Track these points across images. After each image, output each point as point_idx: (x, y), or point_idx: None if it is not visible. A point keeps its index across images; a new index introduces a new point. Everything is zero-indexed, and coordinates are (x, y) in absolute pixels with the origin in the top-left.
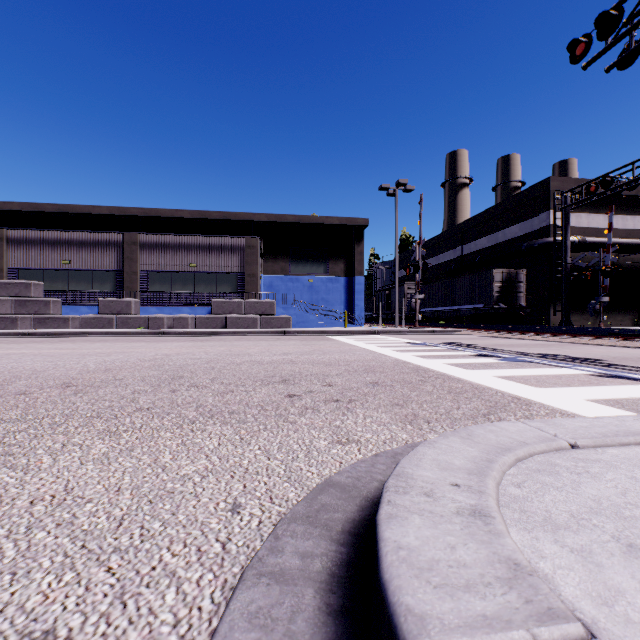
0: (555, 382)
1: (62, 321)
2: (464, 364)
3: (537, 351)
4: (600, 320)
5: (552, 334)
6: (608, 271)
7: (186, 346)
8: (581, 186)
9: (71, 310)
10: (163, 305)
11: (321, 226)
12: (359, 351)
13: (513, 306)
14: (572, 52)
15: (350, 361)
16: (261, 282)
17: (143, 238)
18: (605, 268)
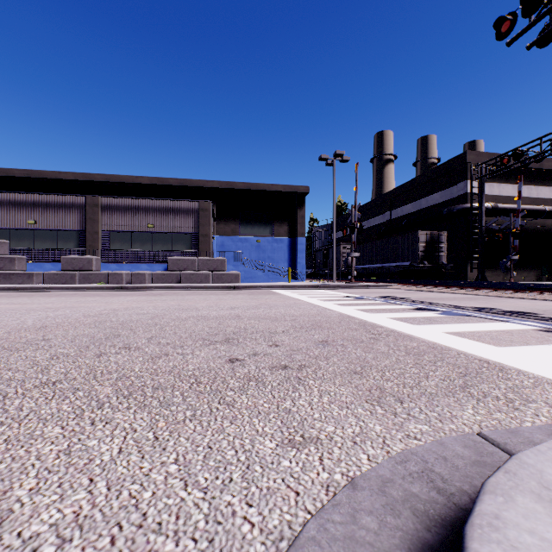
0: (510, 339)
1: (26, 277)
2: (408, 318)
3: (469, 304)
4: (511, 276)
5: (475, 288)
6: (518, 233)
7: (138, 300)
8: (495, 158)
9: (35, 266)
10: (123, 262)
11: (267, 193)
12: (303, 305)
13: (436, 263)
14: (498, 29)
15: (296, 316)
16: (214, 242)
17: (104, 201)
18: (515, 230)
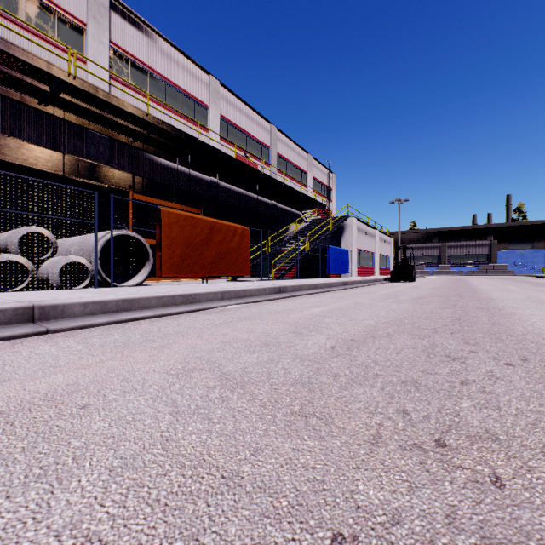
0: None
1: (427, 272)
2: None
3: None
4: None
5: None
6: None
7: None
8: None
9: (427, 268)
10: (455, 266)
11: (528, 225)
12: None
13: None
14: None
15: None
16: None
17: (447, 244)
18: None
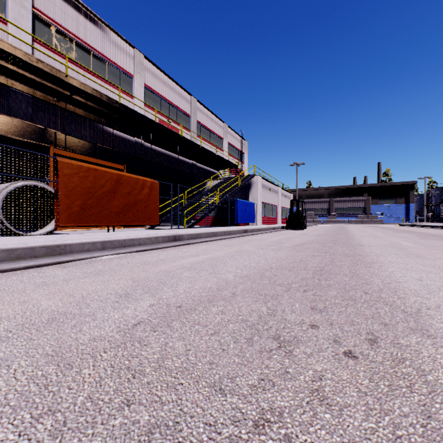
0: None
1: (319, 221)
2: None
3: None
4: None
5: None
6: None
7: None
8: None
9: (319, 218)
10: (340, 217)
11: (393, 185)
12: None
13: None
14: None
15: None
16: None
17: (334, 199)
18: None
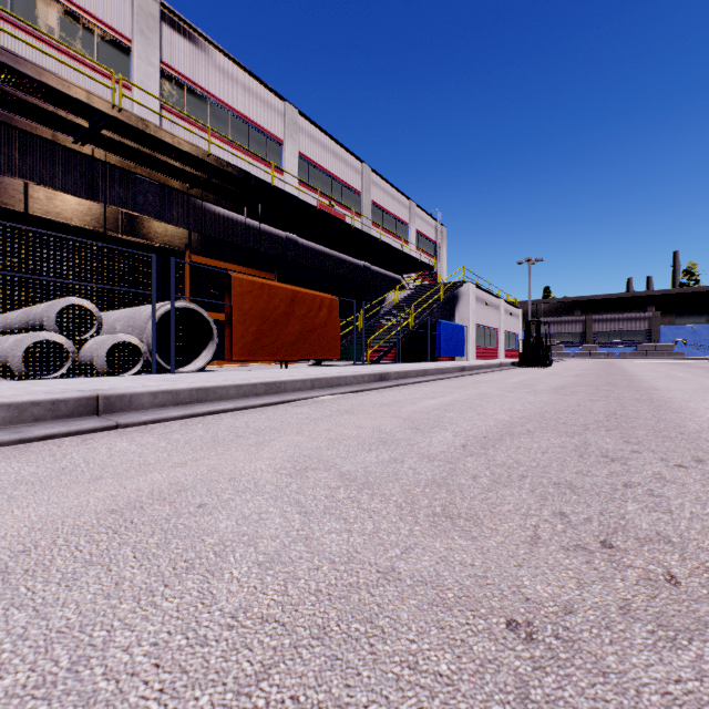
0: None
1: (567, 354)
2: None
3: None
4: None
5: None
6: None
7: None
8: None
9: (567, 349)
10: (604, 347)
11: (702, 292)
12: None
13: None
14: None
15: None
16: None
17: (594, 317)
18: None
